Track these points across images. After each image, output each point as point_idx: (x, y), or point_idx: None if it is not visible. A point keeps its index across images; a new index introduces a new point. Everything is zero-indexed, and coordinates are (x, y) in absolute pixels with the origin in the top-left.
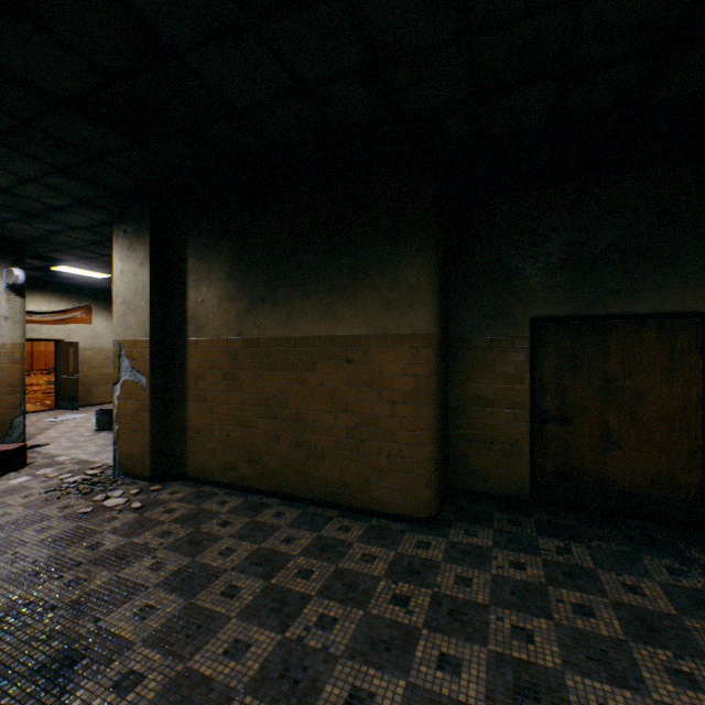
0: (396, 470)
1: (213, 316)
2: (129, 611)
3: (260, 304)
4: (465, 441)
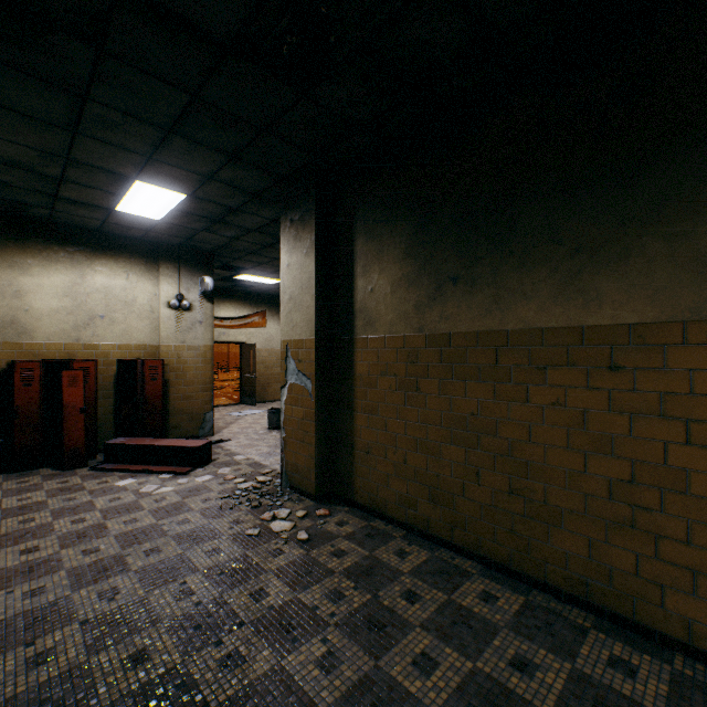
0: None
1: (384, 308)
2: None
3: (449, 287)
4: None
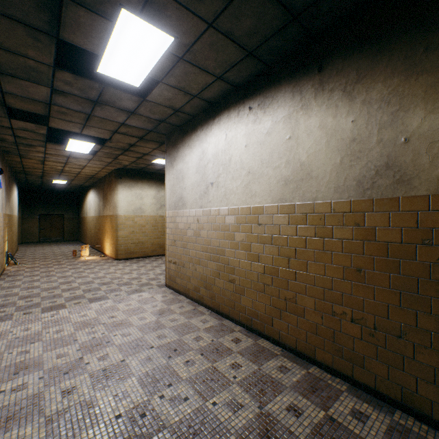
0: None
1: None
2: None
3: None
4: (27, 234)
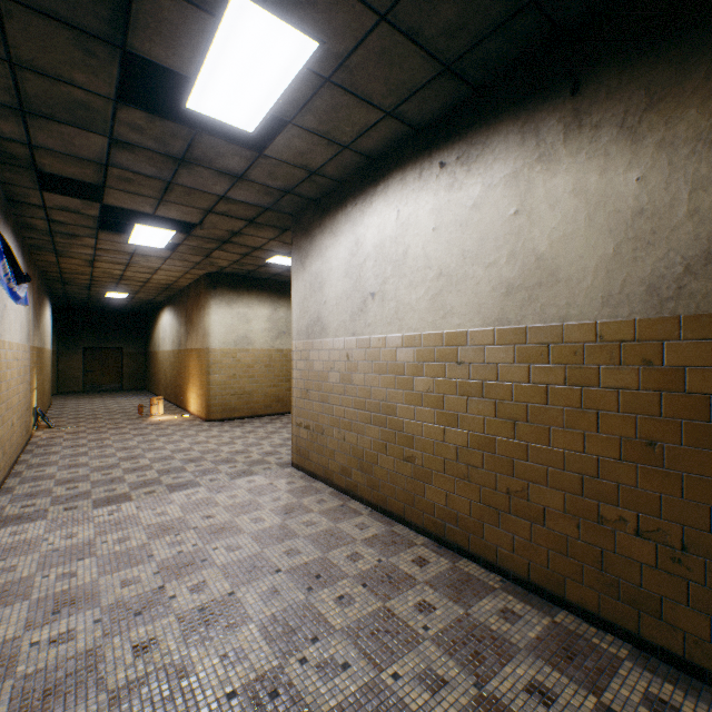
0: None
1: None
2: None
3: None
4: (65, 379)
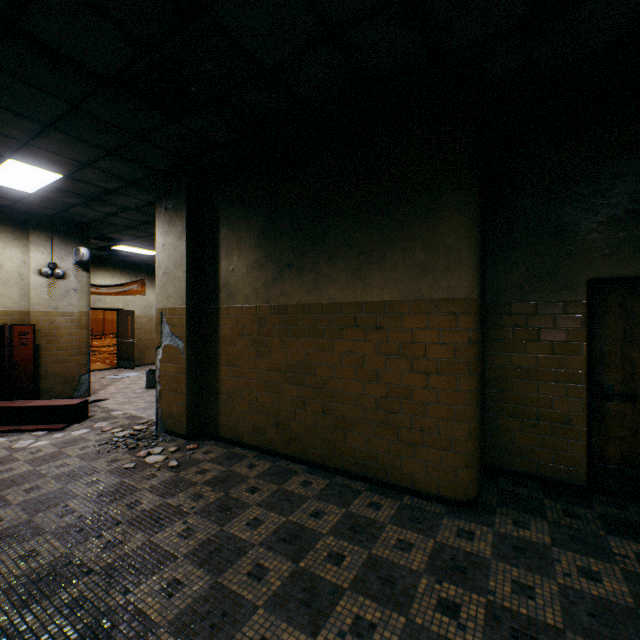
0: (430, 446)
1: (242, 284)
2: (157, 585)
3: (287, 271)
4: (505, 415)
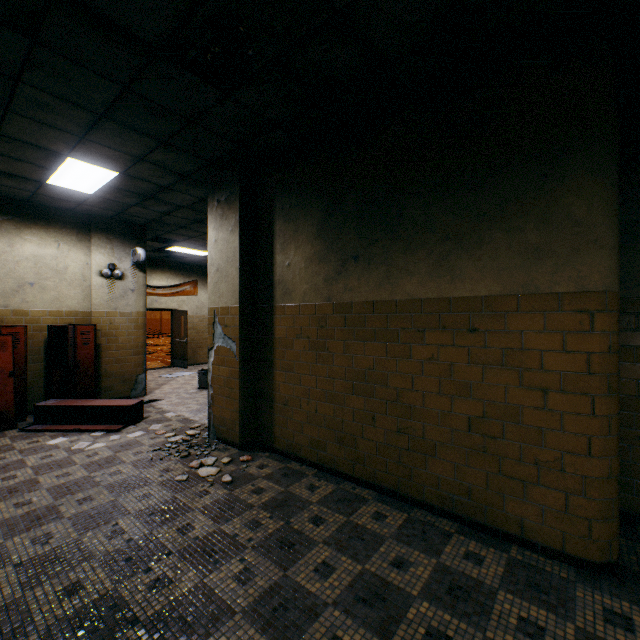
0: (548, 486)
1: (299, 280)
2: None
3: (352, 264)
4: None
